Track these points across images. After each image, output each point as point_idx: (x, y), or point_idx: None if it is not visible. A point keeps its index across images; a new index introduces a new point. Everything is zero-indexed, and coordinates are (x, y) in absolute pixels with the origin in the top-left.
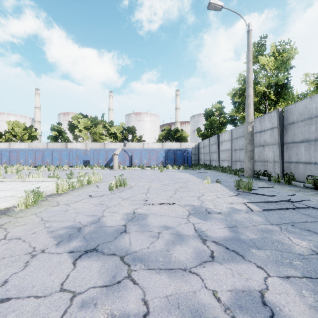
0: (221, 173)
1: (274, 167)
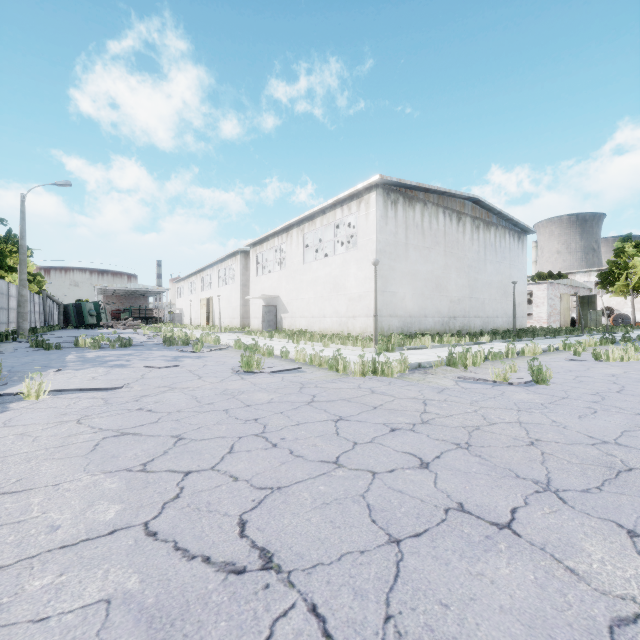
0: None
1: None
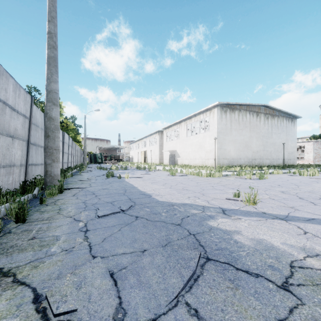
0: (45, 212)
1: (20, 173)
